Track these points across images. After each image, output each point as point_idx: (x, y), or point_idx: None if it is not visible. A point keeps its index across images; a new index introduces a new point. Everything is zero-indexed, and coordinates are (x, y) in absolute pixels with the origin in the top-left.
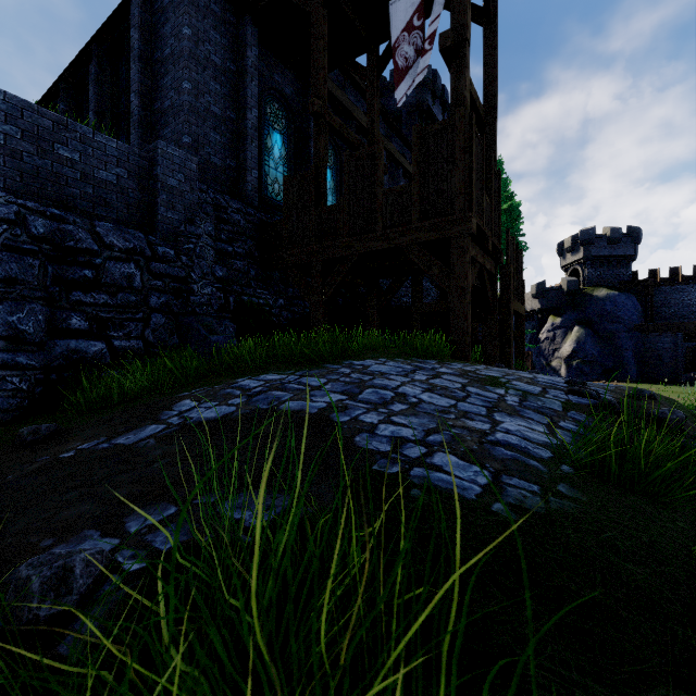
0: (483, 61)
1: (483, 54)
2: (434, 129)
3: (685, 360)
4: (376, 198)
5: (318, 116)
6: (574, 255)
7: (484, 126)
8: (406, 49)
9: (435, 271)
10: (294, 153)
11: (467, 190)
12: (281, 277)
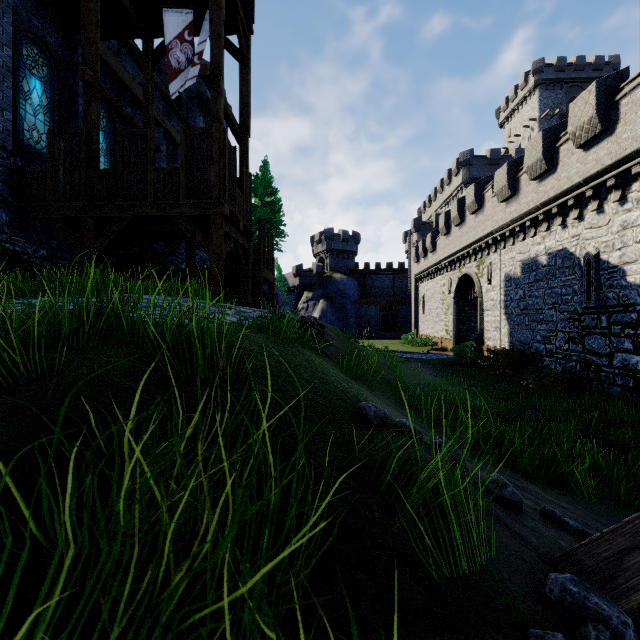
0: (240, 89)
1: (240, 85)
2: (197, 132)
3: (381, 323)
4: (149, 173)
5: (89, 84)
6: (321, 246)
7: (240, 138)
8: (178, 54)
9: (198, 239)
10: (58, 105)
11: (221, 184)
12: (42, 228)
